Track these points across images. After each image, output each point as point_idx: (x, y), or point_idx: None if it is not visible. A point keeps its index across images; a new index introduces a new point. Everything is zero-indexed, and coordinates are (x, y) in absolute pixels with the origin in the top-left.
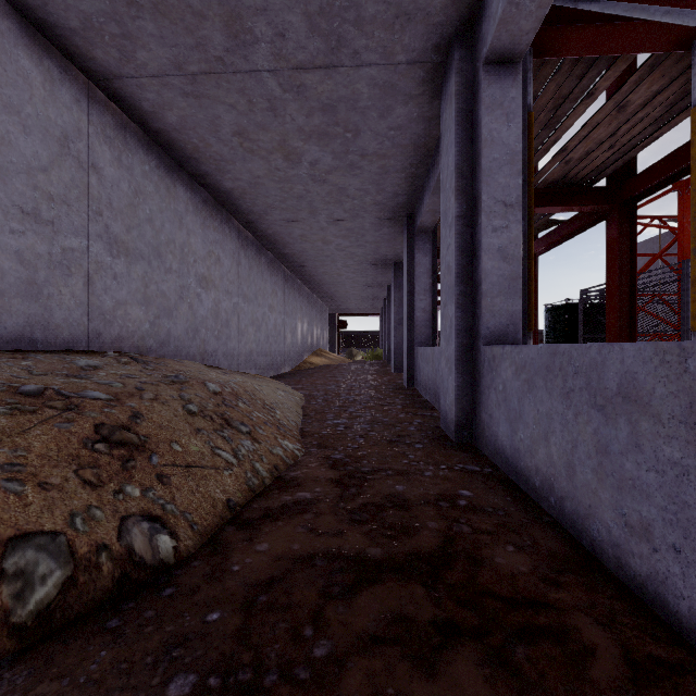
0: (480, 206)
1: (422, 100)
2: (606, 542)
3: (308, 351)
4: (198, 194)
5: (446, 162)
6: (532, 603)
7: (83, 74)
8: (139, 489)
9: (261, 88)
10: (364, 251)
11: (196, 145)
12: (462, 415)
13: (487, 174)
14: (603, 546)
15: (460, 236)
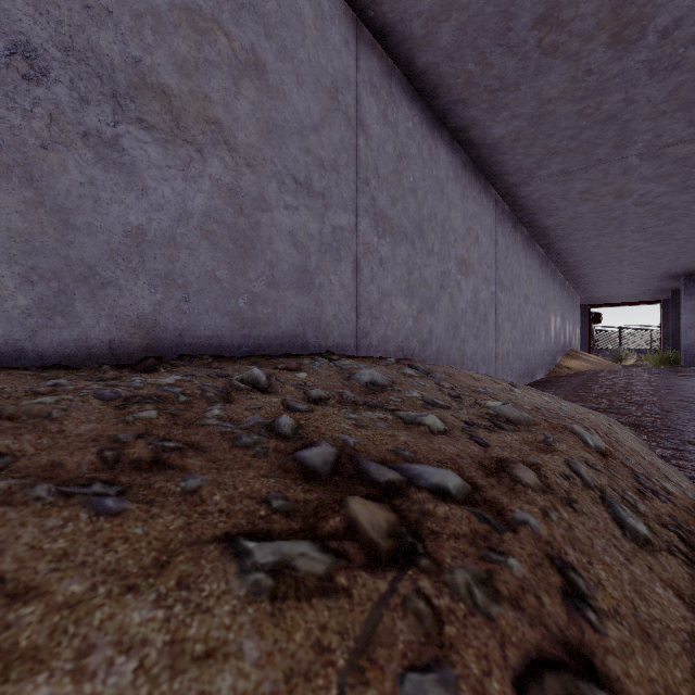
0: None
1: None
2: None
3: (560, 352)
4: (457, 156)
5: None
6: None
7: (351, 9)
8: None
9: None
10: (690, 198)
11: (469, 74)
12: None
13: None
14: None
15: None
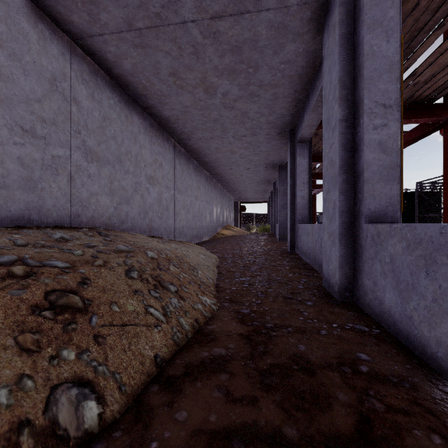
0: (361, 109)
1: (307, 37)
2: None
3: (220, 226)
4: (147, 120)
5: (329, 80)
6: None
7: (66, 35)
8: (75, 352)
9: (187, 36)
10: (259, 158)
11: (144, 85)
12: (345, 279)
13: (369, 82)
14: None
15: (343, 135)
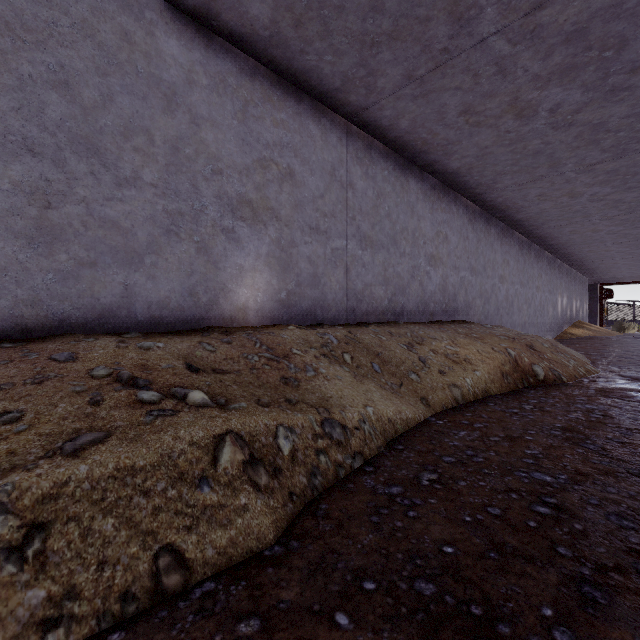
0: None
1: None
2: None
3: (566, 323)
4: (498, 226)
5: None
6: None
7: (464, 198)
8: (547, 363)
9: (562, 177)
10: None
11: (508, 206)
12: None
13: None
14: None
15: None
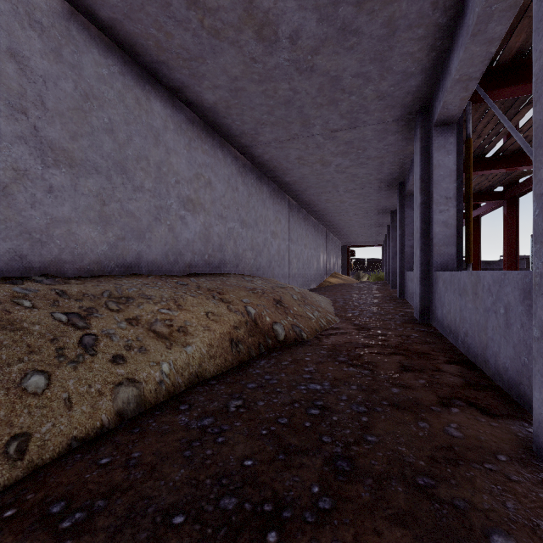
0: (432, 199)
1: (404, 132)
2: (461, 342)
3: (327, 274)
4: (271, 186)
5: (416, 171)
6: (425, 353)
7: (233, 148)
8: (291, 319)
9: (313, 140)
10: (369, 205)
11: (275, 165)
12: (424, 308)
13: (436, 183)
14: (460, 345)
15: (422, 213)
